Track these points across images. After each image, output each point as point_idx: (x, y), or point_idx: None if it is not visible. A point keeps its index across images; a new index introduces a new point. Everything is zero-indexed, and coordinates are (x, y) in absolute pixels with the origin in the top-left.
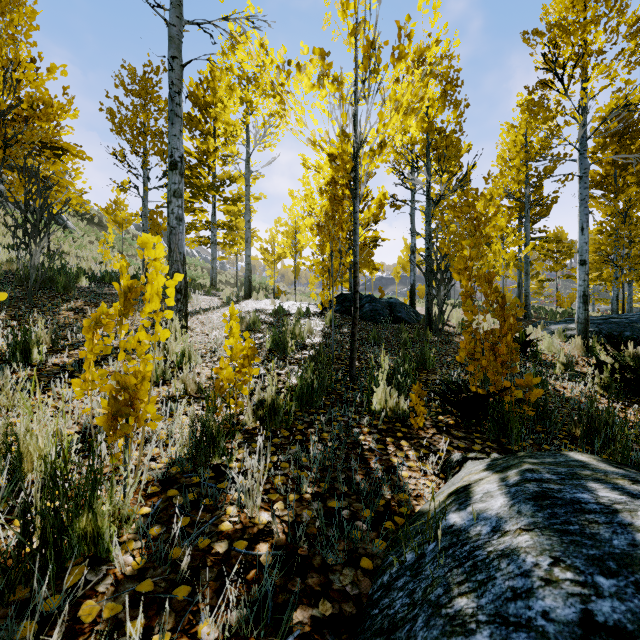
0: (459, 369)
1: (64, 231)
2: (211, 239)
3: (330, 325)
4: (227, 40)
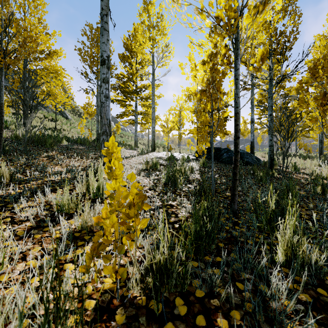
0: (325, 204)
1: (66, 120)
2: (134, 120)
3: (203, 166)
4: (142, 6)
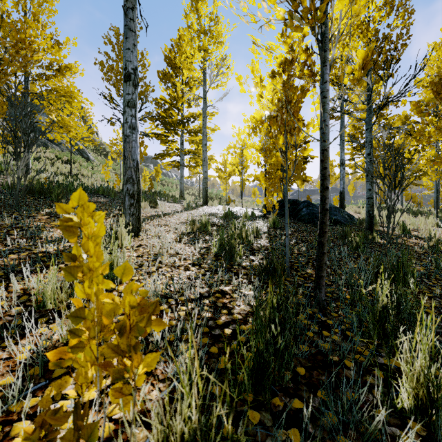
0: None
1: (87, 162)
2: (180, 162)
3: (273, 227)
4: (189, 4)
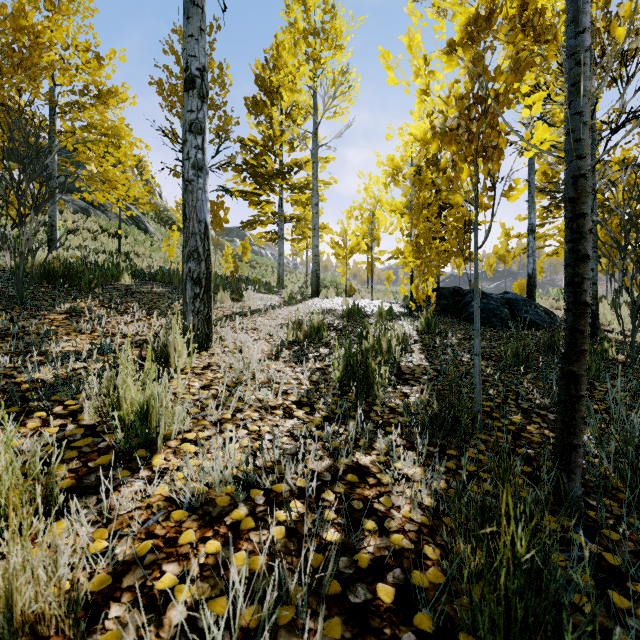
0: None
1: (145, 235)
2: (278, 233)
3: (428, 332)
4: None
